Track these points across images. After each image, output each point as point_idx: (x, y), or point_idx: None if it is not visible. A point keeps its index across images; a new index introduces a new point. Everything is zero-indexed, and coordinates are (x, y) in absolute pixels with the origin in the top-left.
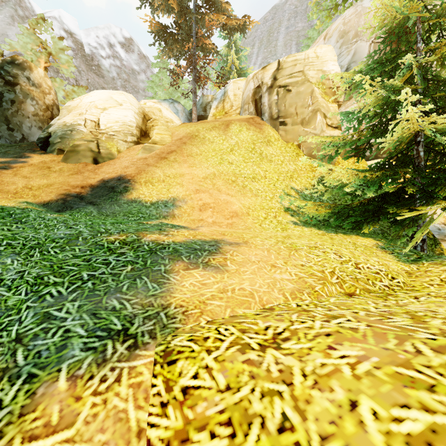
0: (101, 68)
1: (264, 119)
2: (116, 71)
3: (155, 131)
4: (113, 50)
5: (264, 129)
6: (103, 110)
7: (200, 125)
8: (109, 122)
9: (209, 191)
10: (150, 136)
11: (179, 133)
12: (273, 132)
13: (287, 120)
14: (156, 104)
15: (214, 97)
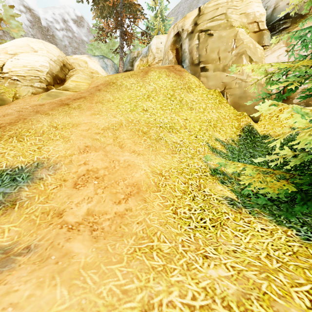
0: (55, 38)
1: (184, 66)
2: (68, 40)
3: (72, 78)
4: (66, 24)
5: (184, 76)
6: (12, 55)
7: (121, 73)
8: (14, 67)
9: (105, 147)
10: (65, 83)
11: (98, 81)
12: (194, 79)
13: (208, 66)
14: (83, 57)
15: (139, 52)
